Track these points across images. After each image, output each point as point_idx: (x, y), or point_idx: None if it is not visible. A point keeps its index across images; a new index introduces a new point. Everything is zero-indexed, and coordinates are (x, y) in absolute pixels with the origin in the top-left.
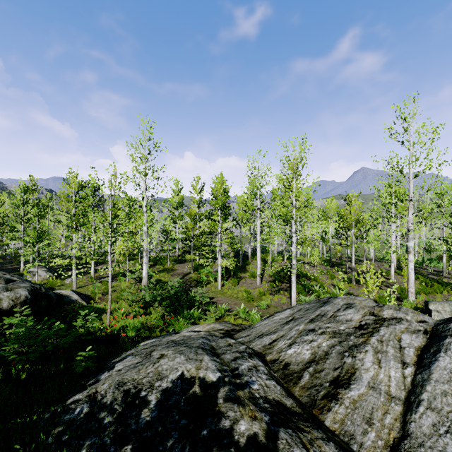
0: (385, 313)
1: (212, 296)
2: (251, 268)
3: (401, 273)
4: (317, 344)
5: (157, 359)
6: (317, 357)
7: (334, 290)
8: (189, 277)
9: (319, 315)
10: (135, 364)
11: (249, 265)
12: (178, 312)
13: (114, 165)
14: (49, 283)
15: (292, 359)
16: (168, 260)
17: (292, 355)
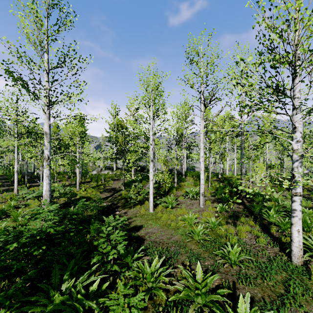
0: None
1: (140, 223)
2: (186, 184)
3: None
4: None
5: None
6: None
7: None
8: (119, 194)
9: None
10: None
11: (184, 182)
12: (64, 270)
13: None
14: None
15: None
16: (102, 176)
17: None
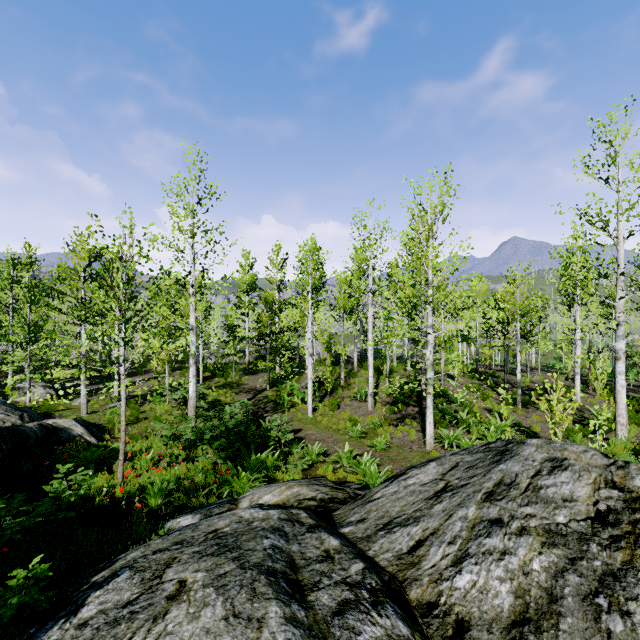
0: (639, 483)
1: (299, 427)
2: (357, 381)
3: (586, 390)
4: (519, 563)
5: (165, 601)
6: (532, 608)
7: (492, 419)
8: (264, 396)
9: (502, 483)
10: (120, 606)
11: (355, 378)
12: (242, 456)
13: (131, 212)
14: (44, 406)
15: (472, 609)
16: (233, 369)
17: (468, 594)
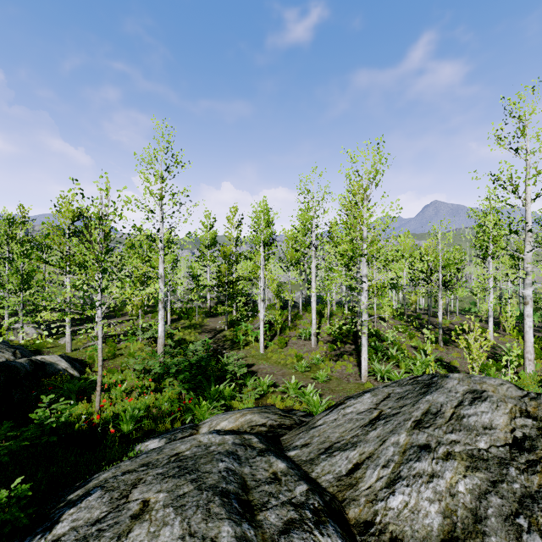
0: None
1: (252, 362)
2: (302, 323)
3: (498, 330)
4: (446, 485)
5: (130, 519)
6: (459, 527)
7: (418, 355)
8: (222, 335)
9: (429, 412)
10: (90, 524)
11: (300, 320)
12: (203, 387)
13: (107, 177)
14: (35, 344)
15: (405, 528)
16: (196, 313)
17: (400, 514)
